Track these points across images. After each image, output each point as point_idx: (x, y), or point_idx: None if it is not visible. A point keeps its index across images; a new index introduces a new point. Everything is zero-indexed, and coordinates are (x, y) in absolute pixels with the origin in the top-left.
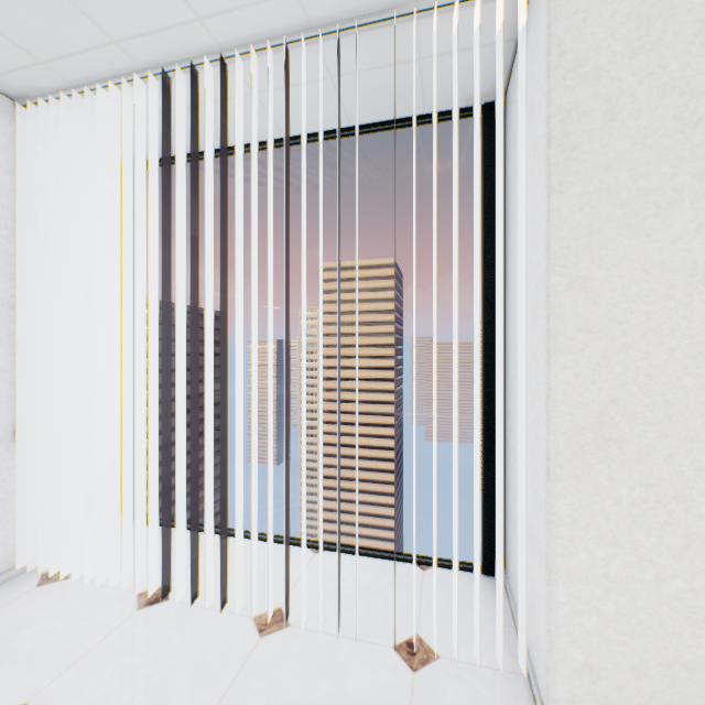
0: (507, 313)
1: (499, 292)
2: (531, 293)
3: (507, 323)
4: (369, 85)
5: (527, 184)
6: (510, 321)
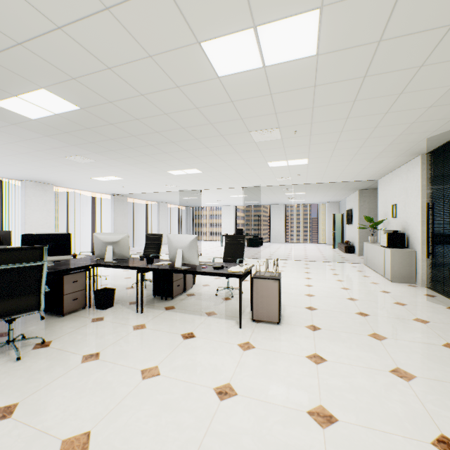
0: (10, 218)
1: (8, 214)
2: (21, 217)
3: (10, 220)
4: None
5: (19, 203)
6: (12, 219)
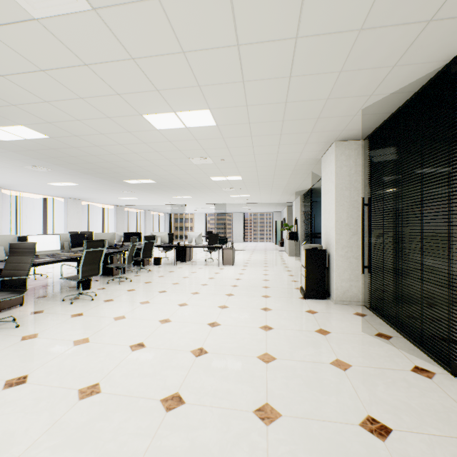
0: (53, 223)
1: (52, 221)
2: (63, 223)
3: (53, 225)
4: (43, 196)
5: (62, 213)
6: (55, 224)
